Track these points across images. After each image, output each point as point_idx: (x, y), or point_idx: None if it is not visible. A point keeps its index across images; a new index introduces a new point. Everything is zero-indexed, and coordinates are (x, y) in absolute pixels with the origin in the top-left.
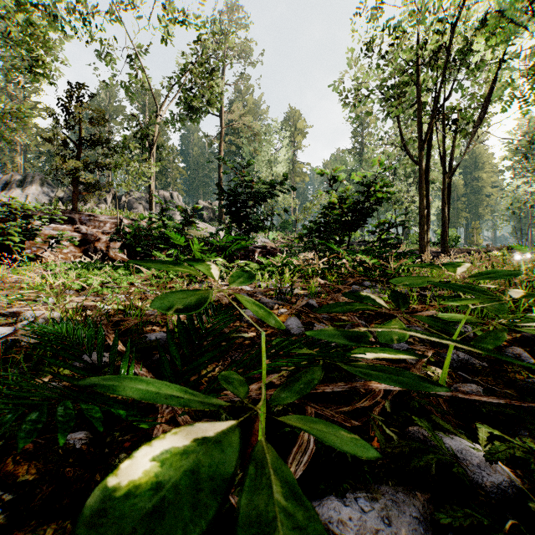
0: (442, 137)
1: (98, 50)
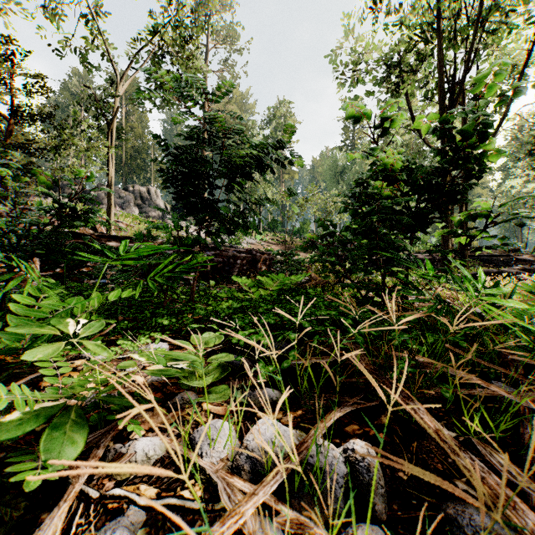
0: (461, 121)
1: (44, 5)
